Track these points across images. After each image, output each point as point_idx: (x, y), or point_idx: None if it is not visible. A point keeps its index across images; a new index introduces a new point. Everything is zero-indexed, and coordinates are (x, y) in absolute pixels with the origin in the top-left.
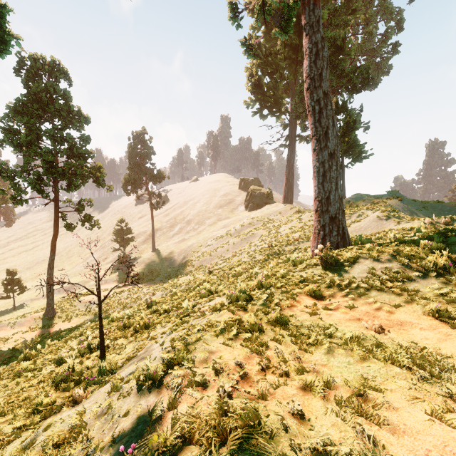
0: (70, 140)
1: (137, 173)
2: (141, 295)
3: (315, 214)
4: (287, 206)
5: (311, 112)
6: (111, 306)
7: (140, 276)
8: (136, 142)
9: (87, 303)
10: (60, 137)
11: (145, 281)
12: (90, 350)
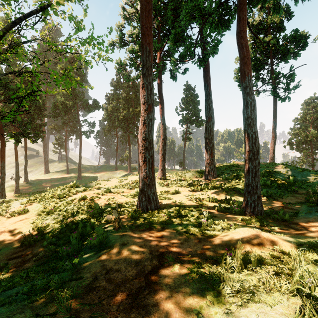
0: None
1: None
2: None
3: (44, 169)
4: None
5: (44, 154)
6: None
7: None
8: None
9: None
10: None
11: None
12: None
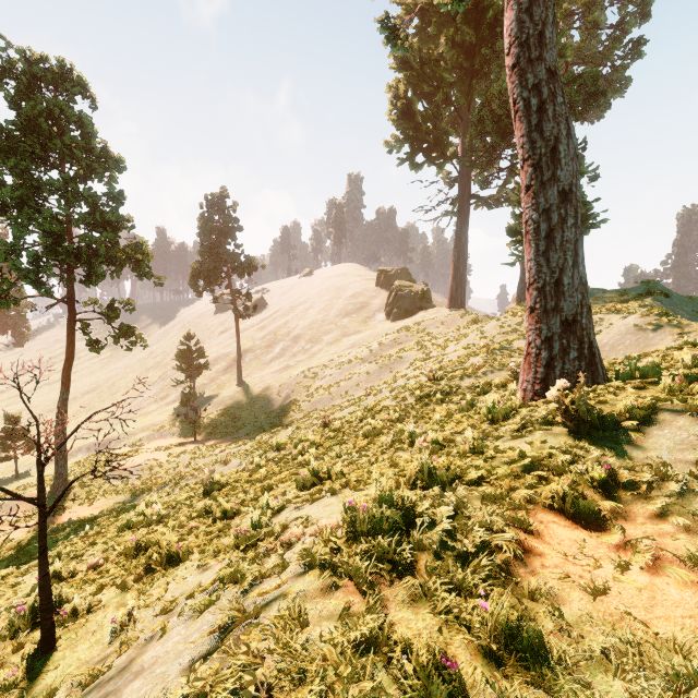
0: (89, 198)
1: (212, 260)
2: (206, 463)
3: (531, 315)
4: (456, 313)
5: (522, 112)
6: (161, 477)
7: (216, 425)
8: (212, 210)
9: (123, 473)
10: (73, 193)
11: (222, 435)
12: (33, 620)
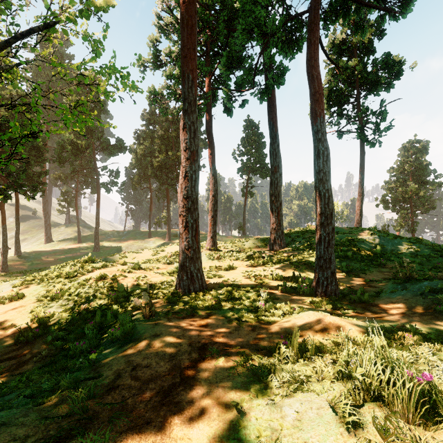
0: None
1: None
2: None
3: (45, 236)
4: None
5: (44, 216)
6: None
7: None
8: None
9: None
10: None
11: None
12: None
